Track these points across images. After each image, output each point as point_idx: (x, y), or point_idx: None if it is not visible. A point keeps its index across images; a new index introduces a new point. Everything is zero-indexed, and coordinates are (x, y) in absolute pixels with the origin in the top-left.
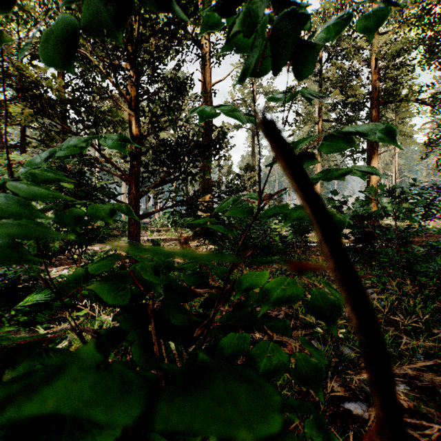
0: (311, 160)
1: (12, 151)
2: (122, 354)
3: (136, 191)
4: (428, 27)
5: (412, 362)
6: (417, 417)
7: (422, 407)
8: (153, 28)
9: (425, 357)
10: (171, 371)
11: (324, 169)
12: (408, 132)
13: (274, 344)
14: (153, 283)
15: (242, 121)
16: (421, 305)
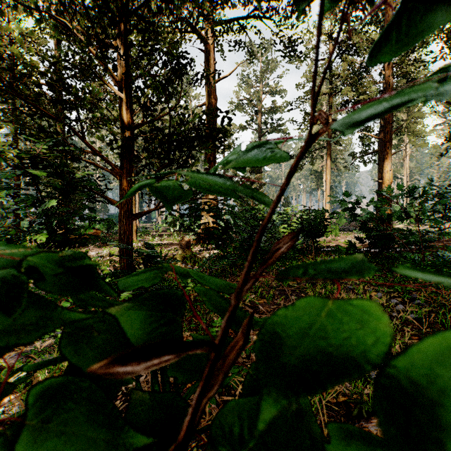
0: None
1: (2, 150)
2: None
3: (127, 187)
4: None
5: None
6: None
7: None
8: None
9: None
10: None
11: None
12: (422, 132)
13: None
14: None
15: None
16: None
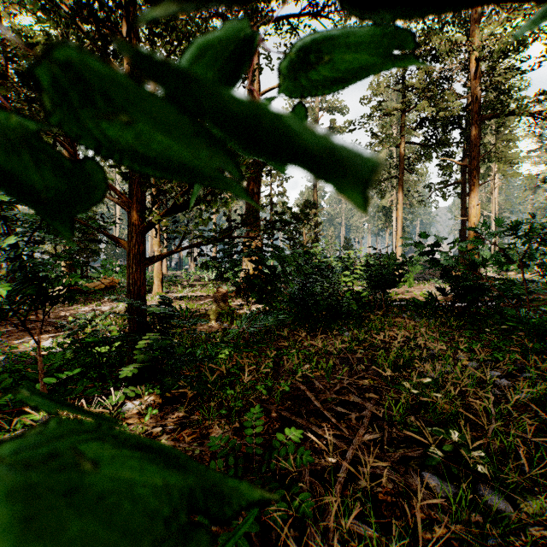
0: None
1: None
2: None
3: (138, 221)
4: None
5: None
6: None
7: None
8: None
9: None
10: None
11: None
12: (516, 158)
13: None
14: None
15: None
16: None
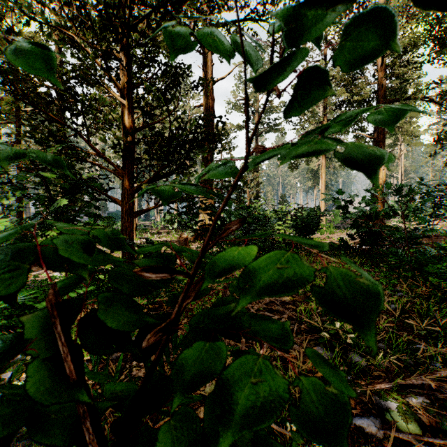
0: (322, 89)
1: None
2: (93, 364)
3: (129, 186)
4: (436, 22)
5: (430, 370)
6: (440, 436)
7: (446, 424)
8: (142, 2)
9: (443, 366)
10: (128, 393)
11: (340, 114)
12: (415, 132)
13: (264, 360)
14: (75, 263)
15: (228, 56)
16: (435, 308)
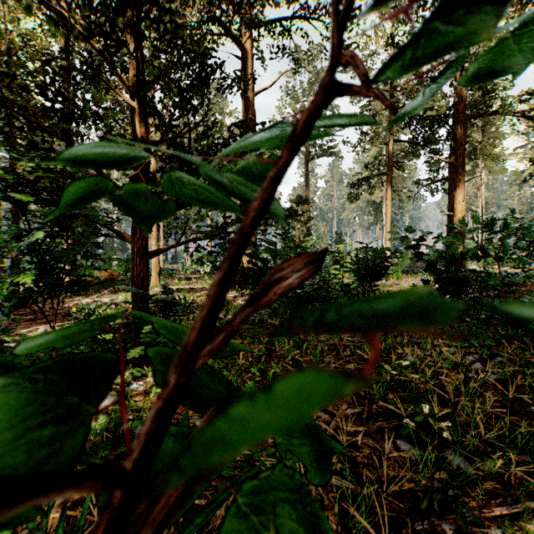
0: None
1: None
2: None
3: None
4: None
5: None
6: None
7: None
8: None
9: None
10: None
11: None
12: (501, 155)
13: None
14: None
15: None
16: None
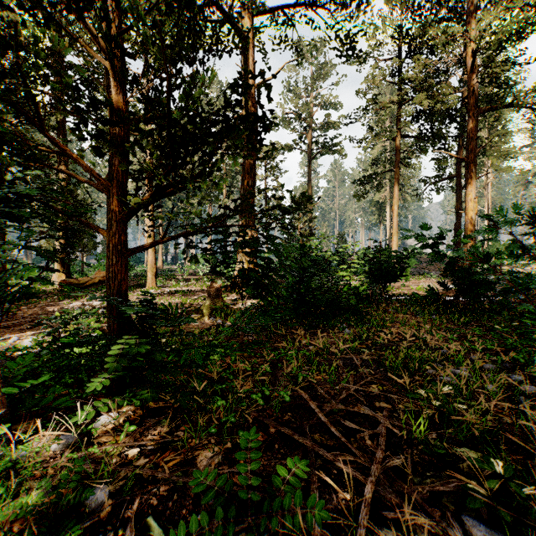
0: None
1: None
2: None
3: (119, 207)
4: None
5: None
6: None
7: None
8: None
9: None
10: None
11: None
12: (512, 152)
13: None
14: None
15: None
16: None
